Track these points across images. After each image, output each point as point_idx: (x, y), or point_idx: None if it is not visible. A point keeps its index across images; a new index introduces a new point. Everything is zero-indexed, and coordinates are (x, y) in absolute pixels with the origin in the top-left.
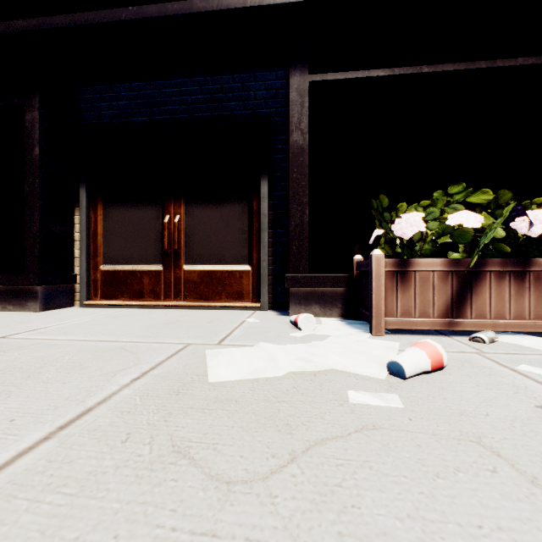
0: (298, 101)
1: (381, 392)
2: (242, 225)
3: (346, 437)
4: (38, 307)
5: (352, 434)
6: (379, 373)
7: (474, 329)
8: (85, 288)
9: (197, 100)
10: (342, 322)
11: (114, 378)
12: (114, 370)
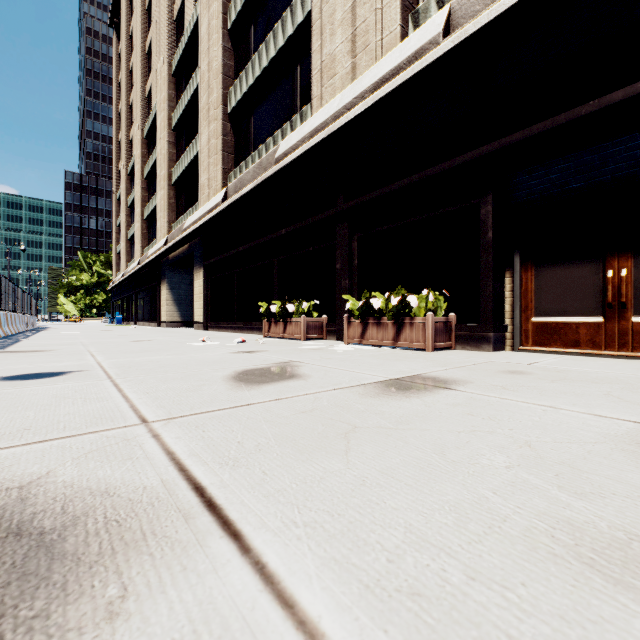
0: None
1: None
2: None
3: None
4: (490, 349)
5: None
6: None
7: None
8: (518, 336)
9: None
10: None
11: None
12: None
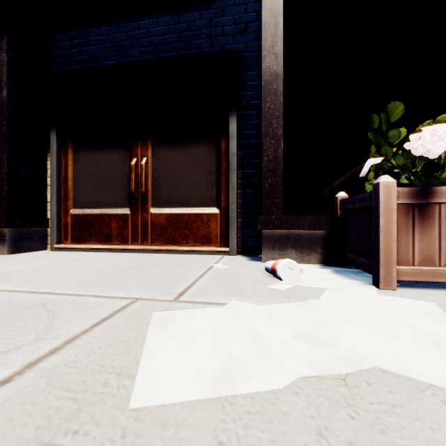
0: (271, 22)
1: None
2: (210, 166)
3: None
4: (6, 250)
5: None
6: None
7: None
8: (55, 231)
9: (164, 40)
10: (328, 269)
11: None
12: None
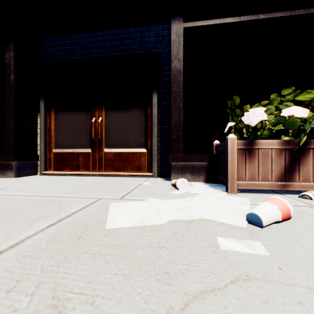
0: (176, 40)
1: (245, 239)
2: (141, 123)
3: (223, 289)
4: (13, 175)
5: (229, 286)
6: (240, 222)
7: (301, 190)
8: (43, 163)
9: (113, 44)
10: (206, 184)
11: (35, 224)
12: (39, 217)
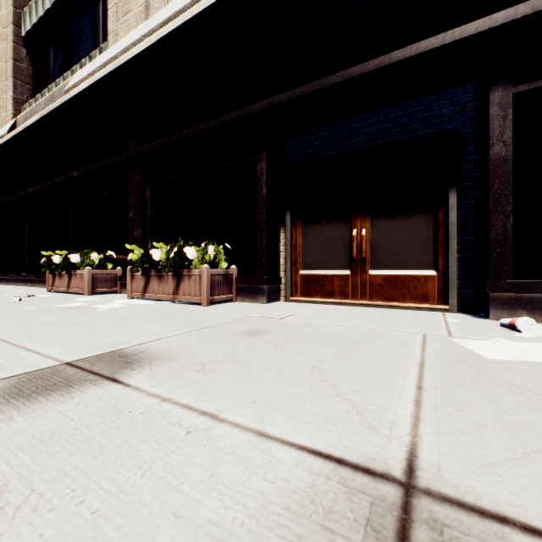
0: (499, 114)
1: None
2: (427, 234)
3: None
4: (265, 300)
5: None
6: None
7: None
8: (289, 287)
9: (381, 129)
10: None
11: (406, 349)
12: (397, 344)
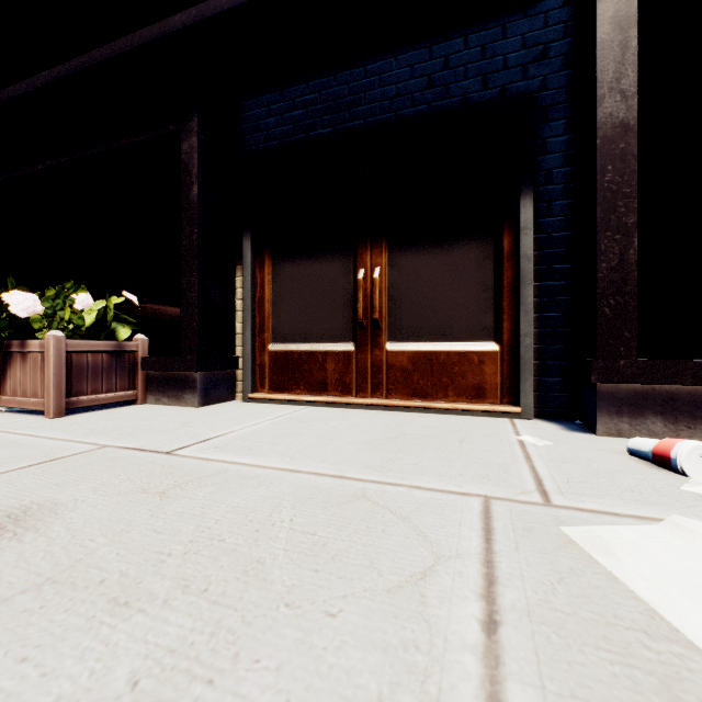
0: (615, 39)
1: None
2: (483, 277)
3: None
4: (196, 401)
5: None
6: None
7: None
8: (249, 375)
9: (407, 88)
10: None
11: (433, 613)
12: (406, 574)
